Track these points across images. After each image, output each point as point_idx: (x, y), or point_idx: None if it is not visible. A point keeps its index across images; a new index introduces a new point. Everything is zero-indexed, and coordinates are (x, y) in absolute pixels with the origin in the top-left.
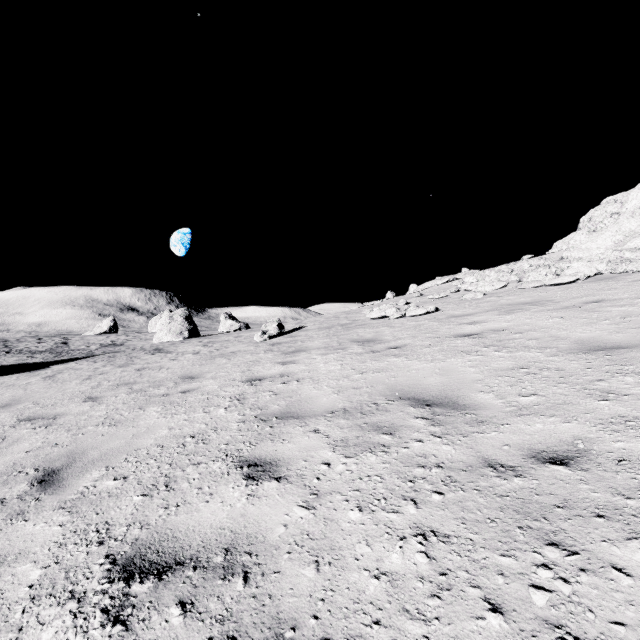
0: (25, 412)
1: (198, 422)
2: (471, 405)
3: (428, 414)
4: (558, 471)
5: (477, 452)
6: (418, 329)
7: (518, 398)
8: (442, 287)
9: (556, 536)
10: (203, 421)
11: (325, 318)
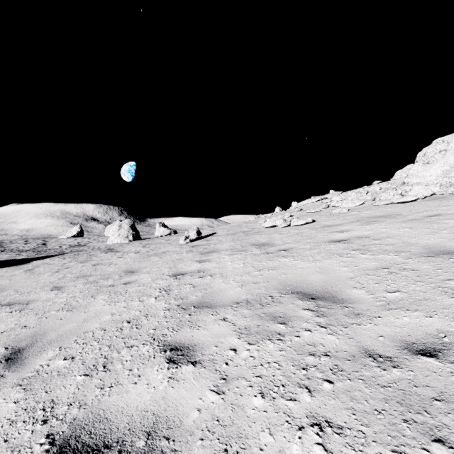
0: (7, 298)
1: (134, 309)
2: (347, 299)
3: (313, 306)
4: (430, 363)
5: (357, 342)
6: (300, 236)
7: (385, 294)
8: (316, 204)
9: (440, 432)
10: (138, 308)
11: (231, 226)
